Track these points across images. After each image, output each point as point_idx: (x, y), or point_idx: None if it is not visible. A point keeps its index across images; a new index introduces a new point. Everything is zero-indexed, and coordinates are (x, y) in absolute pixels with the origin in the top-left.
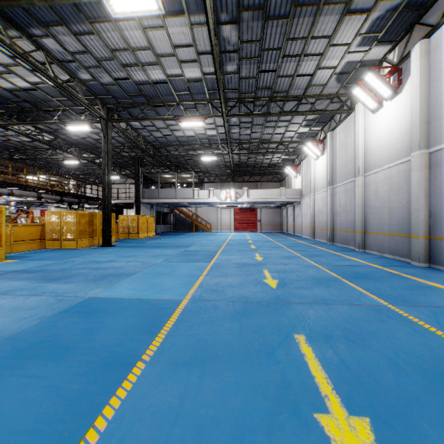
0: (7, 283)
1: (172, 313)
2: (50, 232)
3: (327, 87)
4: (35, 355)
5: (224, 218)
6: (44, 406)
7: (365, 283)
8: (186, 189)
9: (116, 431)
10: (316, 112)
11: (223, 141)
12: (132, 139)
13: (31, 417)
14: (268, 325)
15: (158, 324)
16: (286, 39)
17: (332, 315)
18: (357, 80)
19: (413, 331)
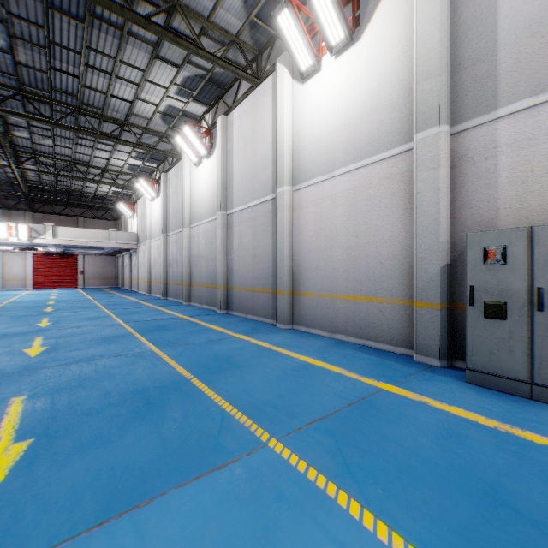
0: None
1: None
2: None
3: (154, 123)
4: None
5: (12, 268)
6: None
7: (156, 334)
8: None
9: None
10: (141, 147)
11: None
12: None
13: None
14: None
15: None
16: (86, 46)
17: (86, 369)
18: None
19: (152, 366)
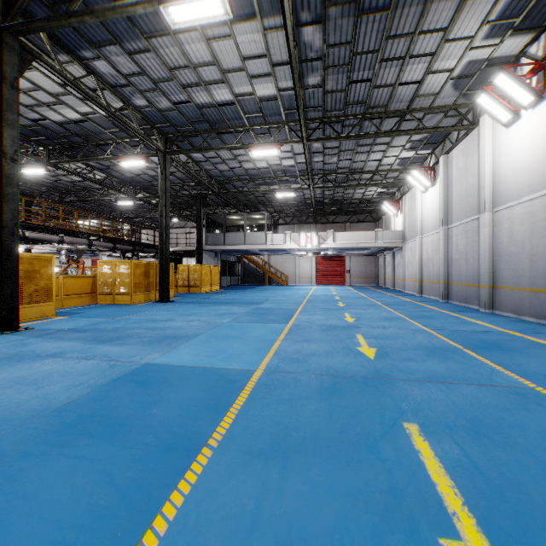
0: (56, 343)
1: (243, 387)
2: (102, 285)
3: (440, 97)
4: (85, 431)
5: (303, 269)
6: (94, 496)
7: (498, 356)
8: (257, 233)
9: (178, 536)
10: (424, 131)
11: (302, 173)
12: (194, 174)
13: (80, 510)
14: (367, 408)
15: (226, 400)
16: (385, 38)
17: (454, 398)
18: (482, 85)
19: None
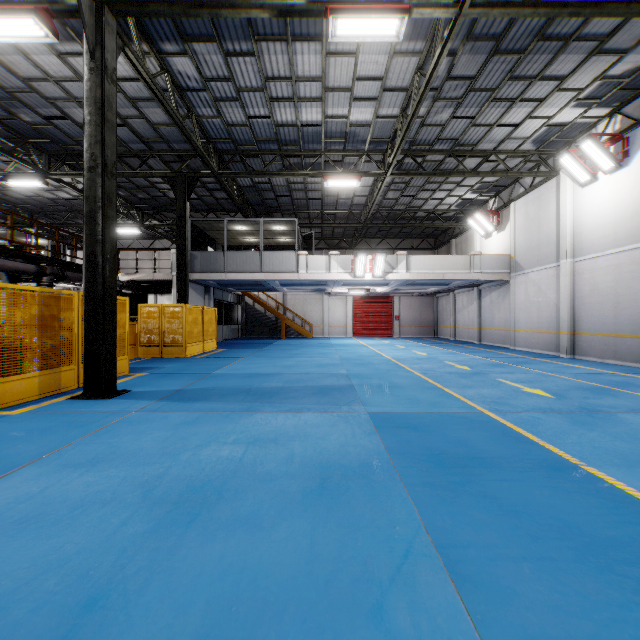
0: None
1: None
2: None
3: None
4: None
5: (335, 314)
6: None
7: None
8: (281, 254)
9: None
10: None
11: (373, 146)
12: (175, 110)
13: None
14: None
15: None
16: None
17: None
18: None
19: None
